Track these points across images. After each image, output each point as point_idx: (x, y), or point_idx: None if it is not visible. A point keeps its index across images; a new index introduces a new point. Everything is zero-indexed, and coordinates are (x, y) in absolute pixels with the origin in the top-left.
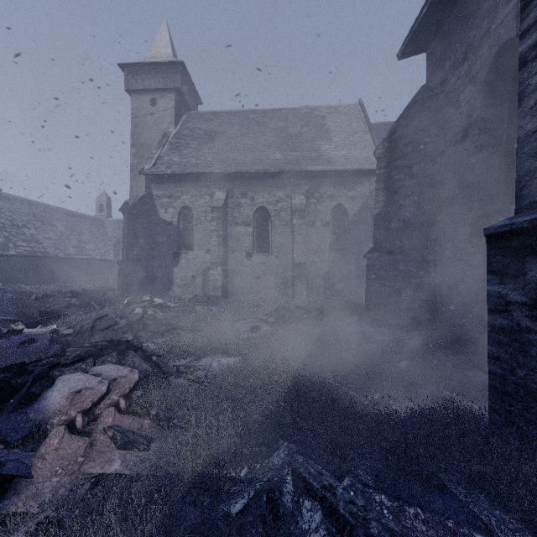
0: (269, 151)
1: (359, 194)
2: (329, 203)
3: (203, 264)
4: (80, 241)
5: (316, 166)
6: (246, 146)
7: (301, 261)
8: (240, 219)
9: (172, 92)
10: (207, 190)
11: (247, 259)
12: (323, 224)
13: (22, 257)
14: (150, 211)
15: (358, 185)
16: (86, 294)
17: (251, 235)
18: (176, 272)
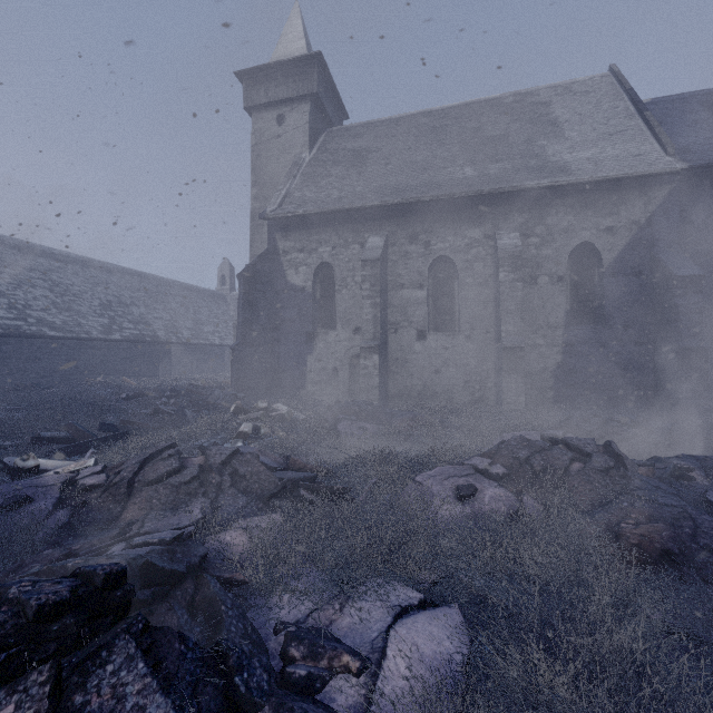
0: (454, 166)
1: (624, 222)
2: (564, 242)
3: (350, 350)
4: (196, 321)
5: (540, 180)
6: (415, 164)
7: (516, 344)
8: (407, 278)
9: (306, 101)
10: (356, 235)
11: (419, 342)
12: (552, 279)
13: (127, 342)
14: (274, 273)
15: (622, 205)
16: (189, 392)
17: (424, 303)
18: (310, 362)
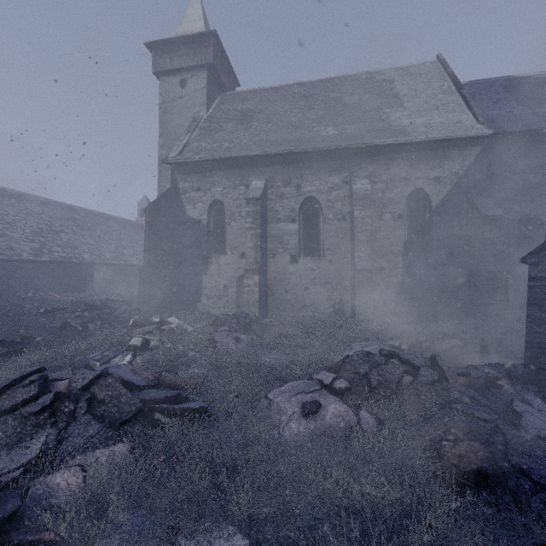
0: (320, 126)
1: (447, 173)
2: (403, 188)
3: (237, 271)
4: (118, 246)
5: (385, 139)
6: (290, 123)
7: (366, 267)
8: (282, 214)
9: (203, 70)
10: (242, 178)
11: (292, 265)
12: (394, 217)
13: (56, 263)
14: (176, 208)
15: (446, 160)
16: (101, 306)
17: (296, 234)
18: (205, 280)
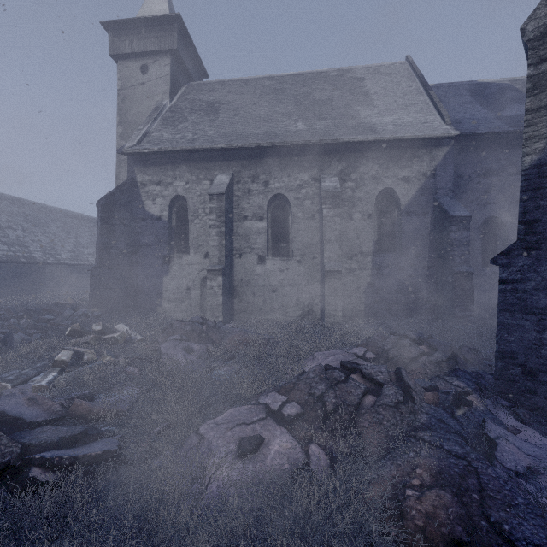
0: (289, 121)
1: (416, 173)
2: (372, 187)
3: (201, 272)
4: (77, 244)
5: (355, 136)
6: (258, 116)
7: (335, 268)
8: (250, 211)
9: (167, 55)
10: (206, 173)
11: (260, 265)
12: (364, 216)
13: None
14: (133, 203)
15: (414, 160)
16: (44, 312)
17: (264, 232)
18: (166, 282)
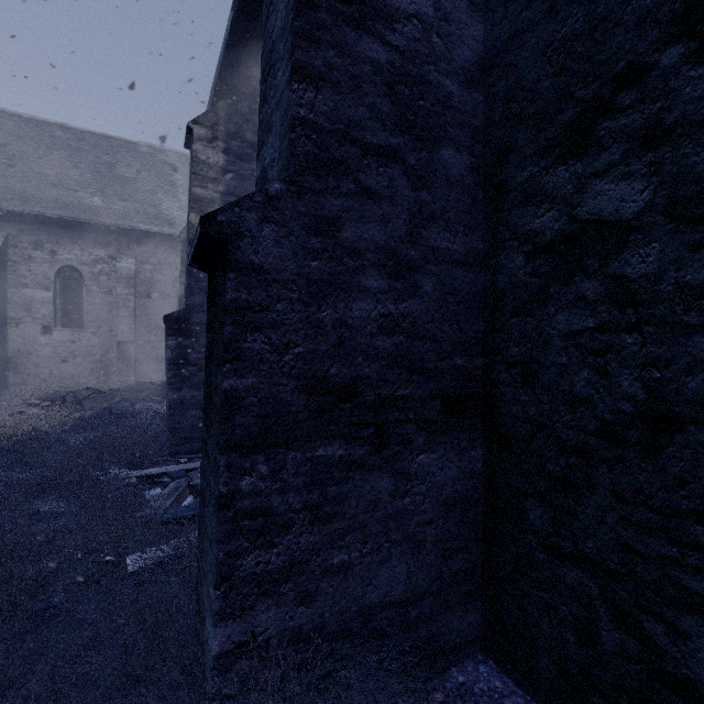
0: (85, 192)
1: None
2: (170, 272)
3: None
4: None
5: (153, 226)
6: (45, 176)
7: (127, 339)
8: (31, 279)
9: None
10: None
11: (45, 336)
12: (162, 296)
13: None
14: None
15: None
16: None
17: (51, 303)
18: None
